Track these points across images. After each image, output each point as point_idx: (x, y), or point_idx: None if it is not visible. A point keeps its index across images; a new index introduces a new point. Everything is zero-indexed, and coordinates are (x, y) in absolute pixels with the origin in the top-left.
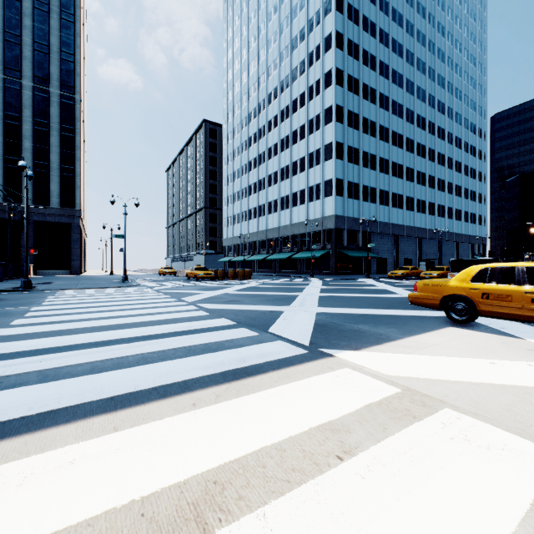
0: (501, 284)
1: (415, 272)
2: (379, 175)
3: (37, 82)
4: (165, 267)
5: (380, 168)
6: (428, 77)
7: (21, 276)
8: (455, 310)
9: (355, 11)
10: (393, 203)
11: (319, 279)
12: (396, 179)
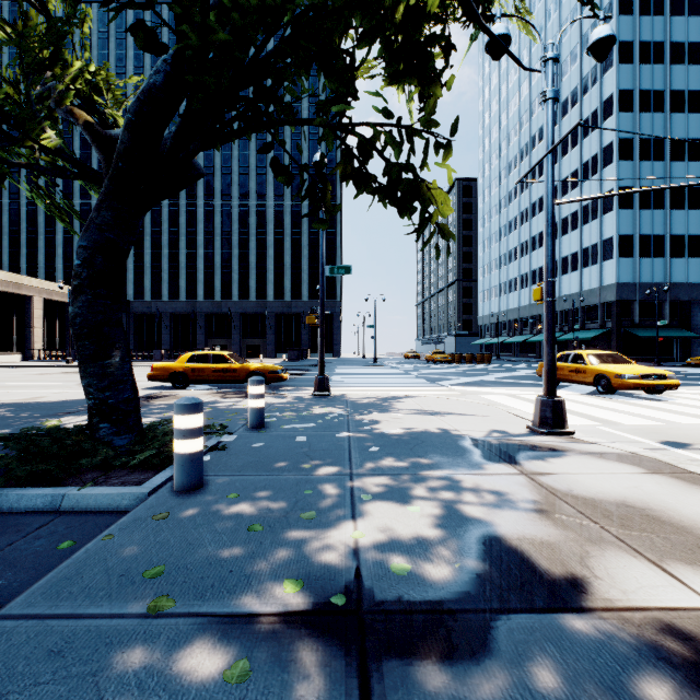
0: (563, 362)
1: None
2: None
3: None
4: (409, 351)
5: None
6: None
7: (304, 358)
8: None
9: None
10: None
11: None
12: None
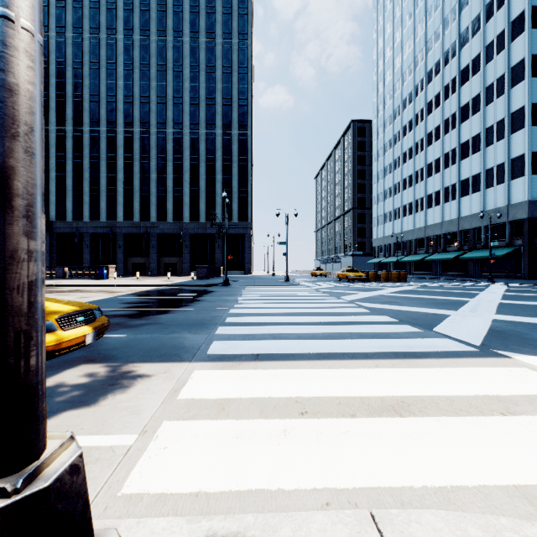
0: None
1: None
2: None
3: (224, 128)
4: (316, 269)
5: None
6: None
7: (216, 275)
8: None
9: None
10: None
11: (501, 283)
12: None
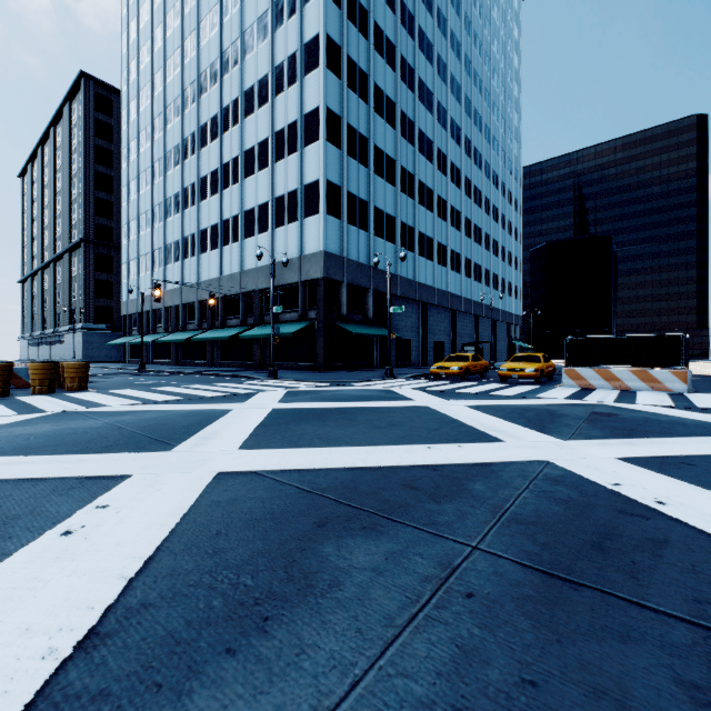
0: None
1: (479, 365)
2: (399, 196)
3: None
4: None
5: (402, 184)
6: (464, 67)
7: None
8: None
9: None
10: (420, 248)
11: (284, 383)
12: (424, 211)
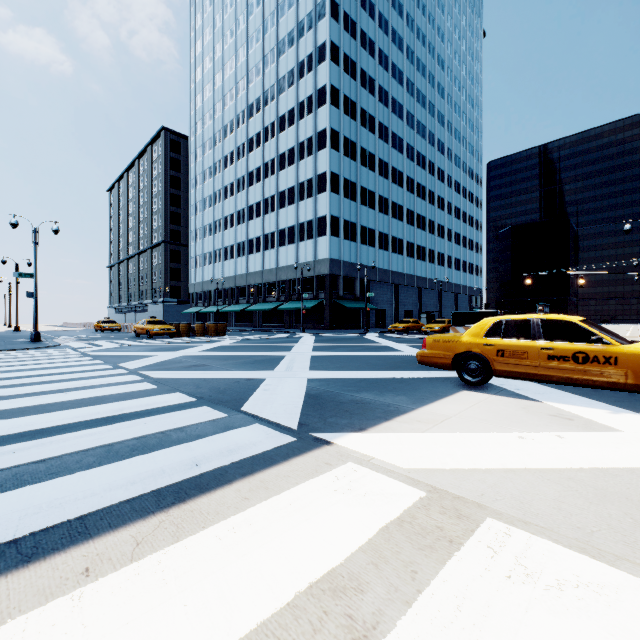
0: (516, 339)
1: (417, 325)
2: (378, 215)
3: None
4: (104, 320)
5: (380, 207)
6: (428, 112)
7: None
8: (468, 370)
9: (353, 22)
10: (393, 248)
11: (311, 334)
12: (396, 222)
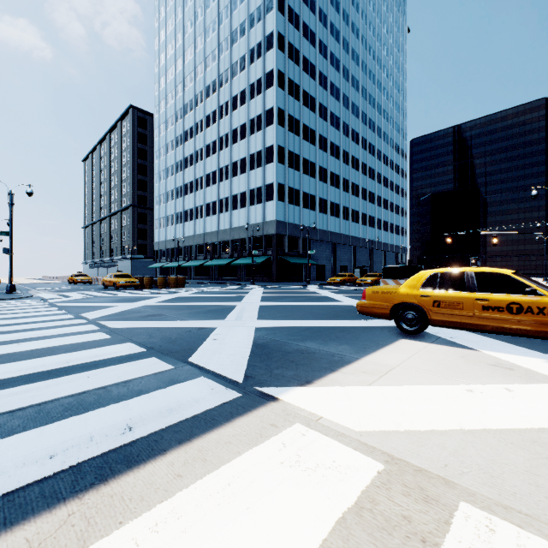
0: (451, 290)
1: (352, 278)
2: (318, 183)
3: None
4: (77, 274)
5: (320, 176)
6: (361, 95)
7: None
8: (405, 320)
9: (296, 16)
10: (331, 211)
11: (260, 286)
12: (334, 189)
